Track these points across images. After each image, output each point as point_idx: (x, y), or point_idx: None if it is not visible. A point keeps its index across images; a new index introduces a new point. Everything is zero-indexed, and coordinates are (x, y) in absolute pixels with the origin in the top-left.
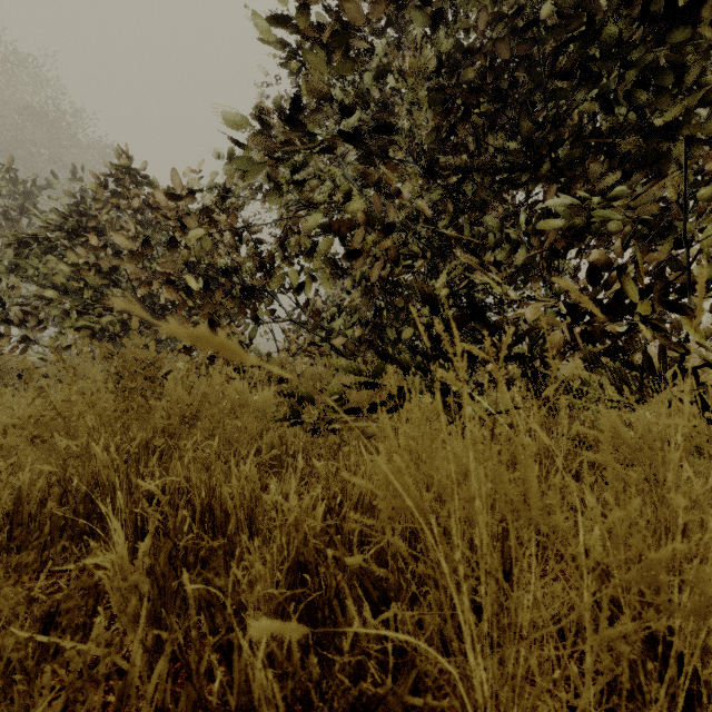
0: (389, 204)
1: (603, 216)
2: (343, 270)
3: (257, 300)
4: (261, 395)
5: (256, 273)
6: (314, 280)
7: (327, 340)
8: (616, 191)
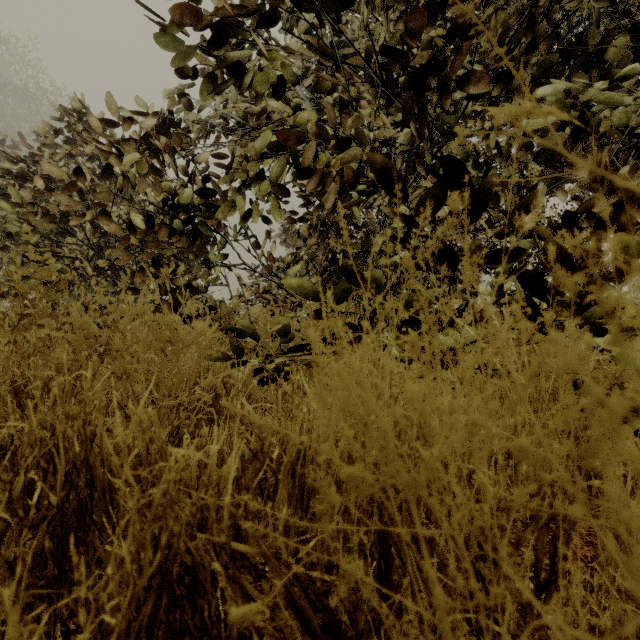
0: (345, 115)
1: (609, 99)
2: (299, 218)
3: (208, 243)
4: (195, 329)
5: (204, 210)
6: (267, 222)
7: (282, 286)
8: (626, 69)
